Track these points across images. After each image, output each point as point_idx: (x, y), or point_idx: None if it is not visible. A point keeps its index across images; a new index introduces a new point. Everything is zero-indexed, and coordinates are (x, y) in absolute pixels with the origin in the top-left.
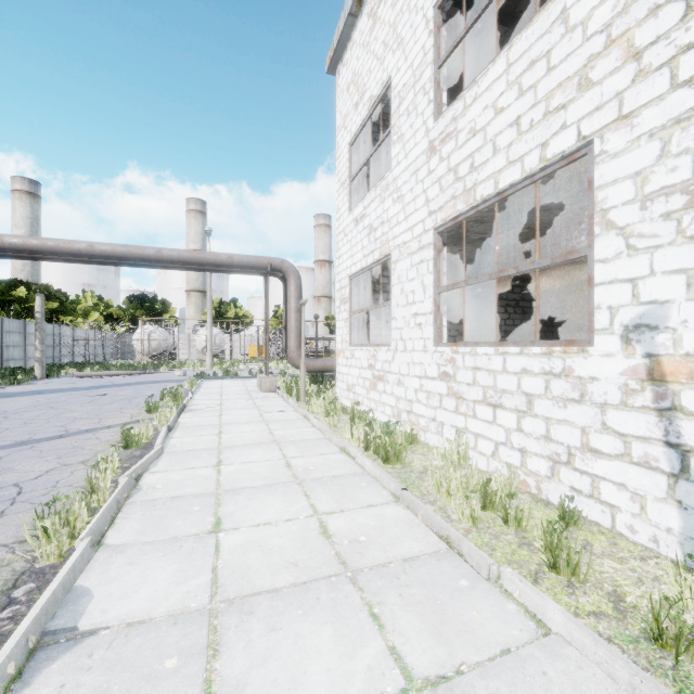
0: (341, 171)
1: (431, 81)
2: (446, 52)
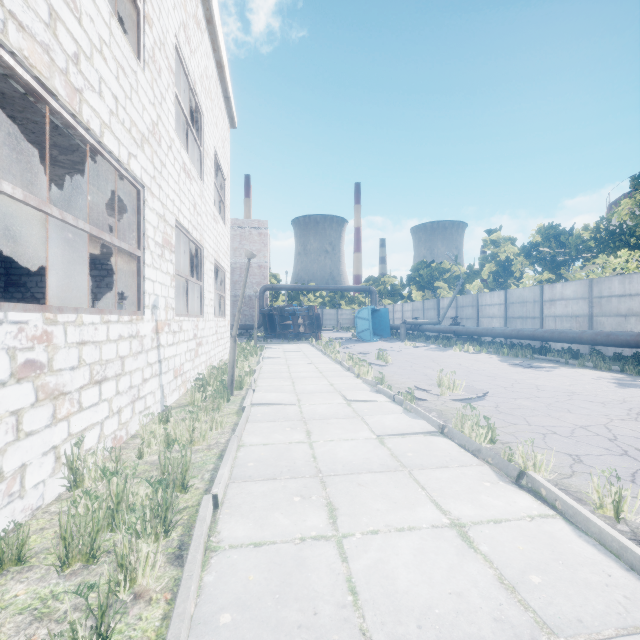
0: None
1: None
2: None
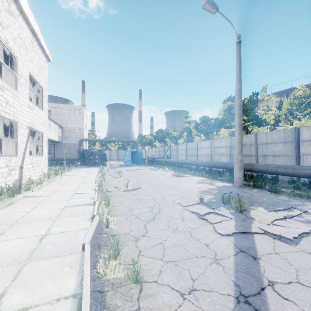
0: None
1: None
2: None
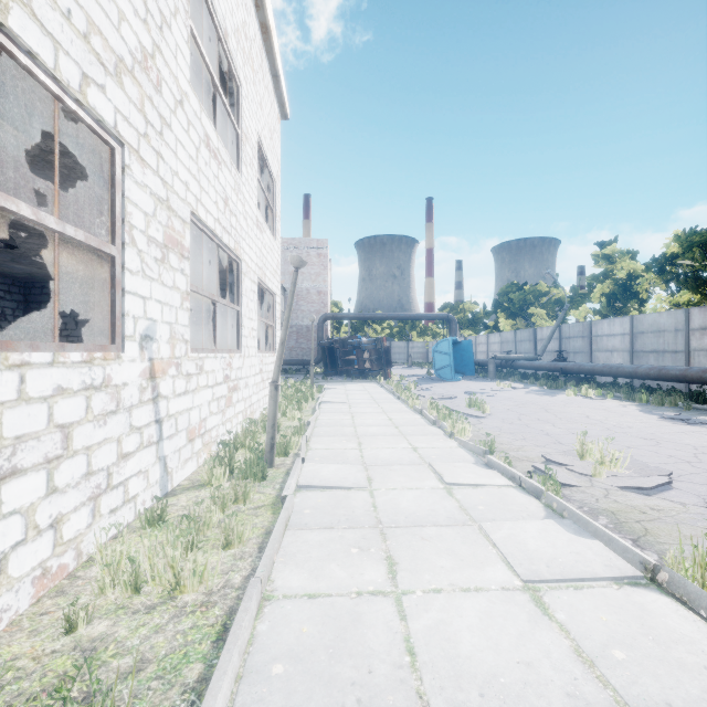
0: None
1: None
2: None
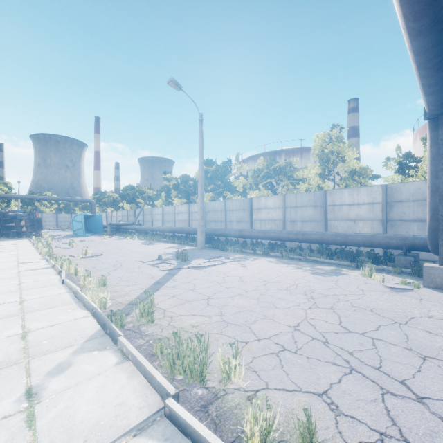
0: None
1: None
2: None
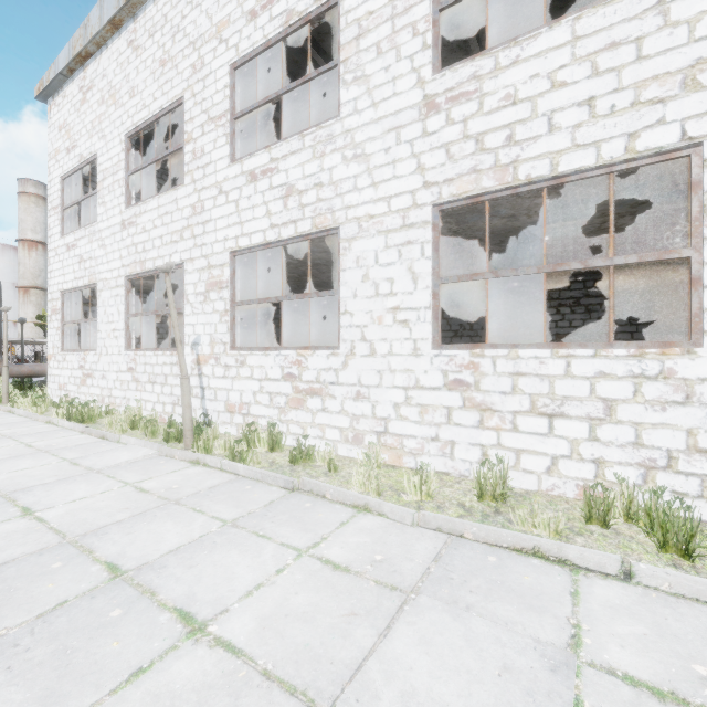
0: (52, 196)
1: (123, 181)
2: (132, 170)
